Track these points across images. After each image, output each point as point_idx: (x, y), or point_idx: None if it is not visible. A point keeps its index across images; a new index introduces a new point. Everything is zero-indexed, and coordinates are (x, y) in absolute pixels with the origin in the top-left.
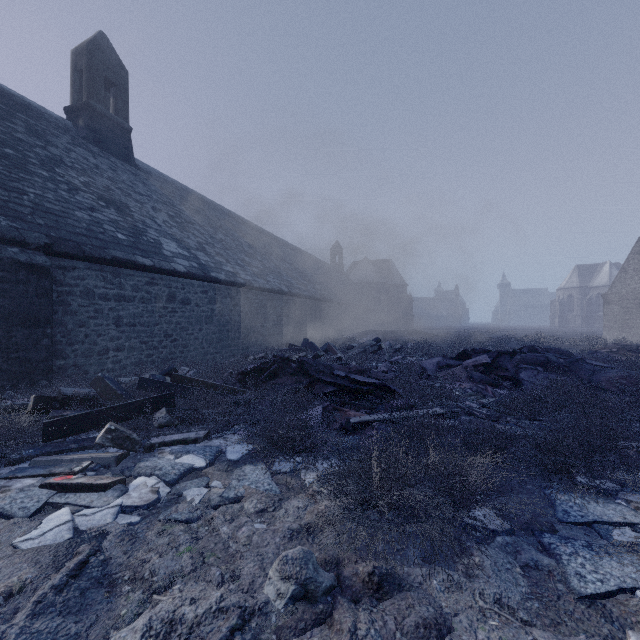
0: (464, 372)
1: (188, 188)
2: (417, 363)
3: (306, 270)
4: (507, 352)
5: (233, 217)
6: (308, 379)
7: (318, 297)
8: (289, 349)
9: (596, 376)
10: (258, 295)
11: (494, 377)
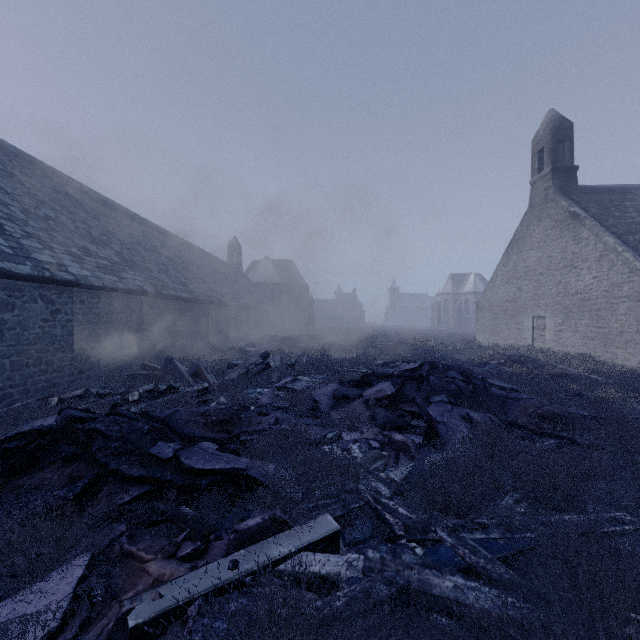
0: (365, 409)
1: (6, 143)
2: (309, 392)
3: (192, 266)
4: (412, 376)
5: (88, 193)
6: (91, 475)
7: (202, 299)
8: (140, 374)
9: (509, 407)
10: (103, 297)
11: (400, 412)
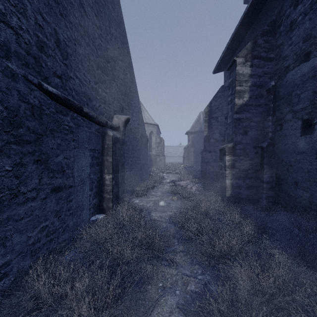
0: None
1: None
2: None
3: None
4: None
5: None
6: None
7: None
8: None
9: None
10: None
11: None
